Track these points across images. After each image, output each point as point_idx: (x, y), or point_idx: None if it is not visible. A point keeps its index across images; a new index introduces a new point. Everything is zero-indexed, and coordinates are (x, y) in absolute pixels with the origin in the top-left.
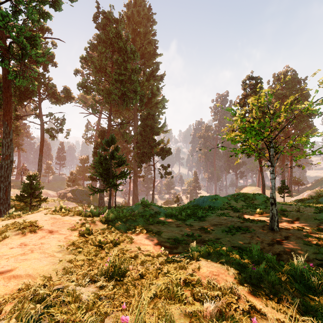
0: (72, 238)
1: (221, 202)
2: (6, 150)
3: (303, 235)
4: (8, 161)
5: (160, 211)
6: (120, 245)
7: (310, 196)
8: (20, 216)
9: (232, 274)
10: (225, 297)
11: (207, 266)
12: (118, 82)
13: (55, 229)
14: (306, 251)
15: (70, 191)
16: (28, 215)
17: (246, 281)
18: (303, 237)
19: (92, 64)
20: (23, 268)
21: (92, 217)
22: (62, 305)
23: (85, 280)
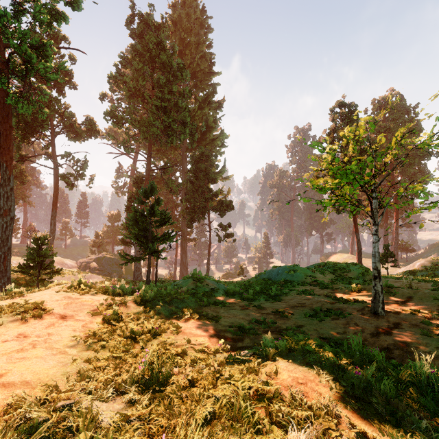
0: (93, 326)
1: (302, 275)
2: (5, 202)
3: (420, 322)
4: (8, 218)
5: (218, 287)
6: (162, 335)
7: (423, 266)
8: (22, 295)
9: (327, 382)
10: (320, 421)
11: (288, 369)
12: (161, 109)
13: (69, 313)
14: (425, 344)
15: (95, 259)
16: (33, 293)
17: (348, 393)
18: (419, 324)
19: (124, 86)
20: (19, 372)
21: (123, 296)
22: (68, 435)
23: (108, 391)
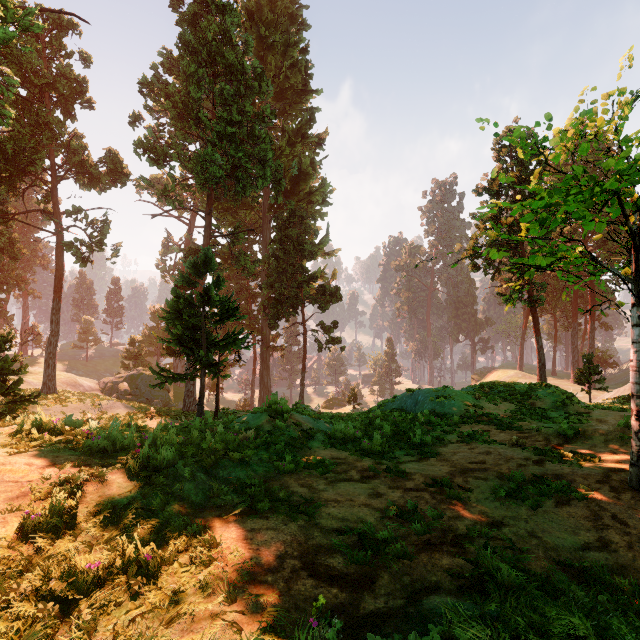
0: None
1: (459, 404)
2: None
3: None
4: None
5: (315, 428)
6: (160, 579)
7: None
8: None
9: None
10: None
11: None
12: (226, 138)
13: None
14: None
15: (126, 378)
16: None
17: None
18: None
19: (167, 100)
20: None
21: (112, 454)
22: None
23: None
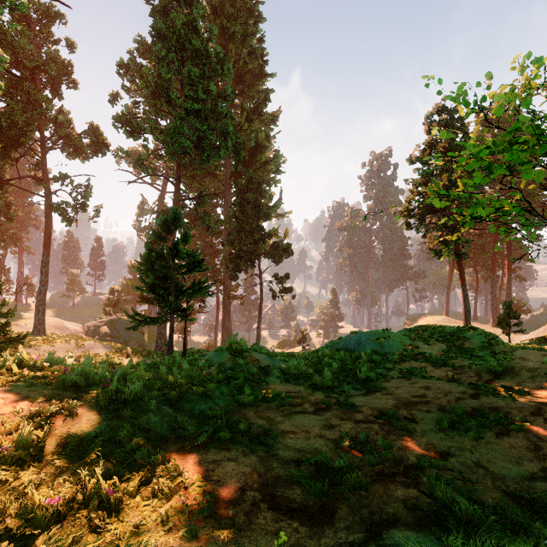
0: None
1: (398, 344)
2: None
3: None
4: None
5: (271, 365)
6: (122, 513)
7: None
8: None
9: None
10: None
11: None
12: (192, 114)
13: None
14: None
15: (106, 322)
16: None
17: None
18: None
19: (141, 81)
20: None
21: (84, 388)
22: None
23: None
